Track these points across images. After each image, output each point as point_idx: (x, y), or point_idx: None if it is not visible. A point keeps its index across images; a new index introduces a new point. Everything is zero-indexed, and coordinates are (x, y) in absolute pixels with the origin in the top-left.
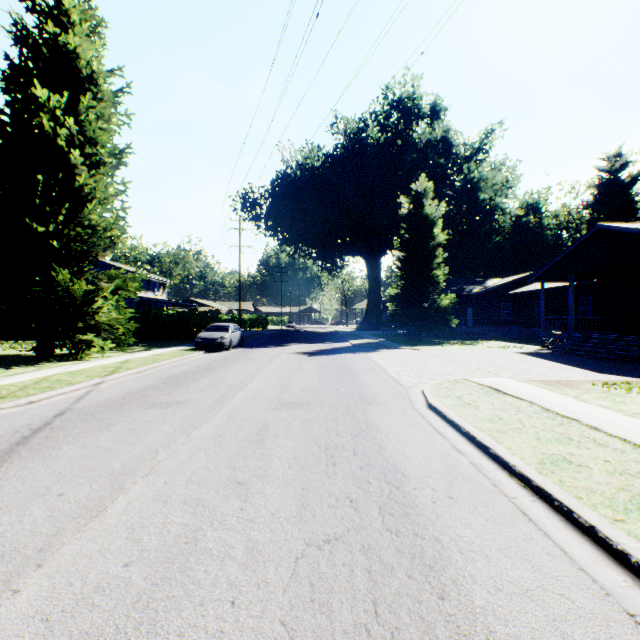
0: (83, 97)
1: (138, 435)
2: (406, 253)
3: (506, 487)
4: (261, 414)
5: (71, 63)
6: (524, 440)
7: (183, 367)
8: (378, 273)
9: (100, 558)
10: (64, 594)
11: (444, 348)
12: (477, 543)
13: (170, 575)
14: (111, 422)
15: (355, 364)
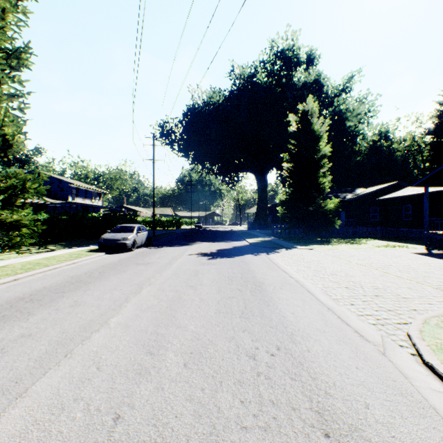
0: None
1: None
2: (295, 163)
3: None
4: None
5: None
6: None
7: (53, 279)
8: (265, 185)
9: None
10: None
11: (336, 247)
12: None
13: None
14: None
15: (261, 273)
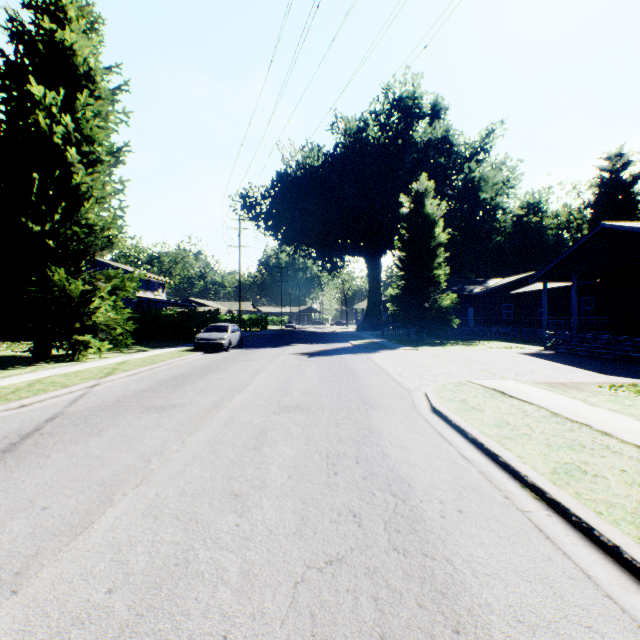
0: (80, 94)
1: (131, 441)
2: (407, 253)
3: (519, 499)
4: (260, 418)
5: (68, 60)
6: (534, 447)
7: (181, 368)
8: (378, 273)
9: (81, 583)
10: (38, 627)
11: (445, 349)
12: (492, 565)
13: (157, 604)
14: (104, 427)
15: (356, 365)
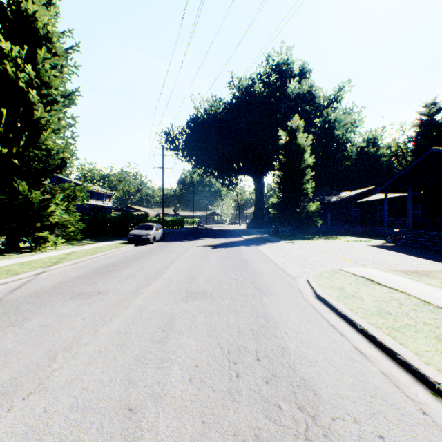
0: (39, 50)
1: (46, 333)
2: (284, 172)
3: (439, 416)
4: (169, 306)
5: (31, 24)
6: (427, 342)
7: (114, 258)
8: (262, 188)
9: None
10: None
11: (313, 242)
12: None
13: None
14: (29, 316)
15: (248, 255)
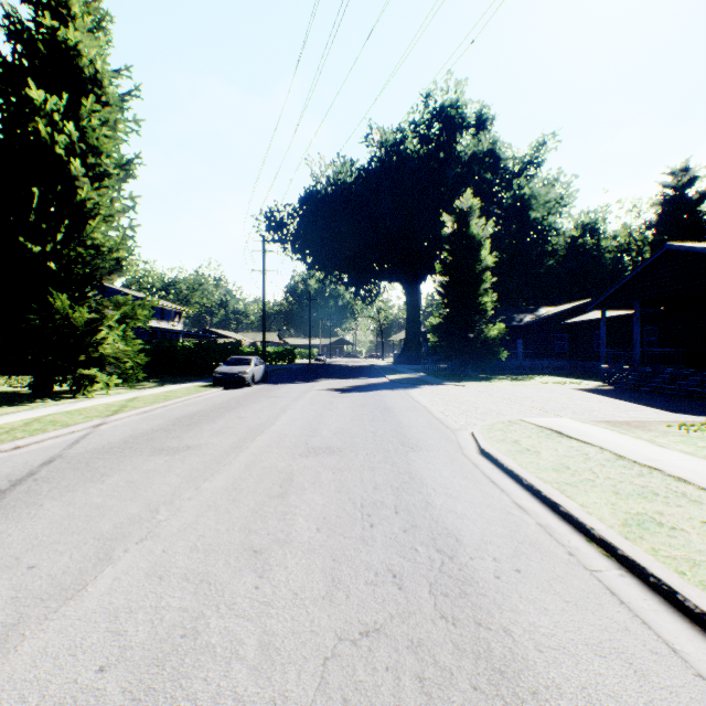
0: (85, 100)
1: (137, 488)
2: (450, 278)
3: (585, 556)
4: (285, 462)
5: (71, 61)
6: (600, 495)
7: (198, 406)
8: (418, 301)
9: (68, 659)
10: None
11: (493, 384)
12: (558, 636)
13: (157, 686)
14: (107, 472)
15: (393, 402)
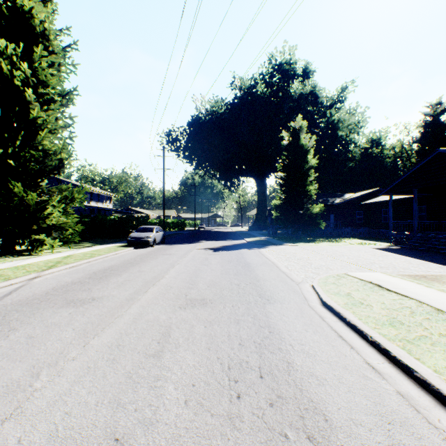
0: (36, 48)
1: (32, 345)
2: (287, 173)
3: None
4: (166, 314)
5: (27, 21)
6: None
7: (112, 261)
8: (264, 189)
9: None
10: None
11: (317, 244)
12: None
13: None
14: (16, 326)
15: (251, 259)
